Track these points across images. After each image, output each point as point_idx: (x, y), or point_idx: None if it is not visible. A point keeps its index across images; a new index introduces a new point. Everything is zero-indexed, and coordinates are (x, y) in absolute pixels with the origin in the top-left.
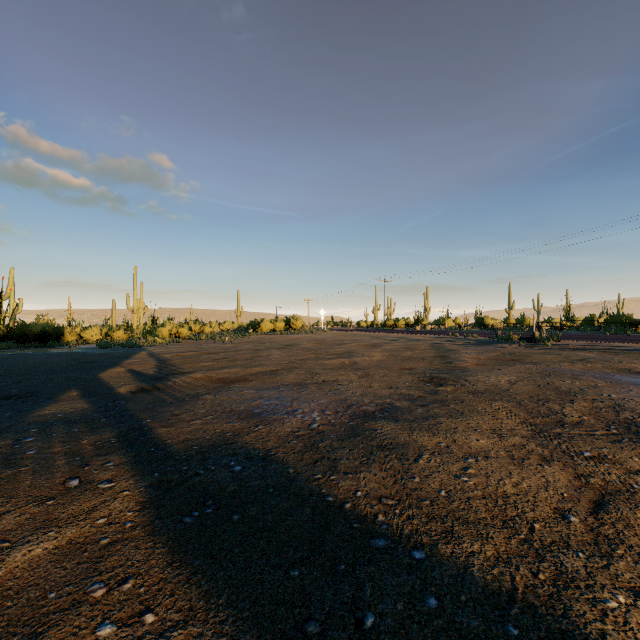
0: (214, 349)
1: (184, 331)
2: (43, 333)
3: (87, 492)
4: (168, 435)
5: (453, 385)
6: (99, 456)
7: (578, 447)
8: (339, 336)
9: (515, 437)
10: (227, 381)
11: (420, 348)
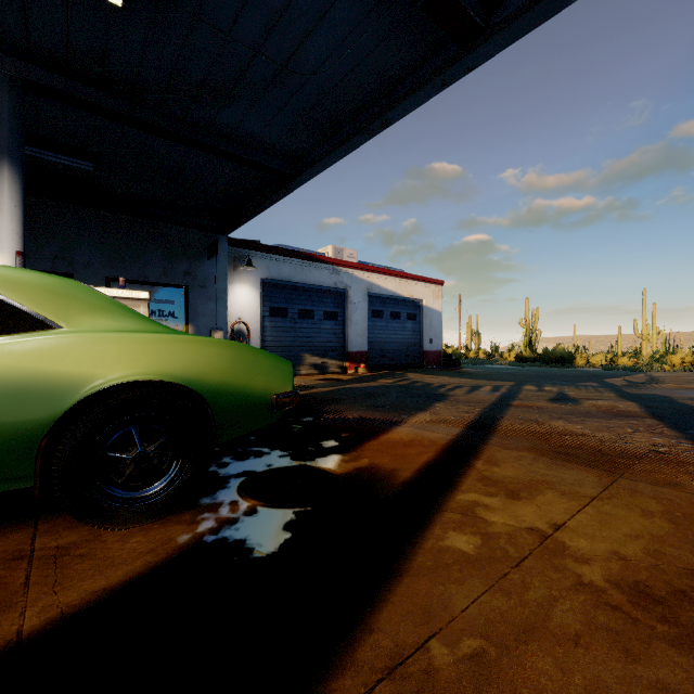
0: None
1: None
2: (560, 357)
3: (601, 393)
4: (631, 392)
5: None
6: (604, 391)
7: None
8: None
9: None
10: (693, 389)
11: None
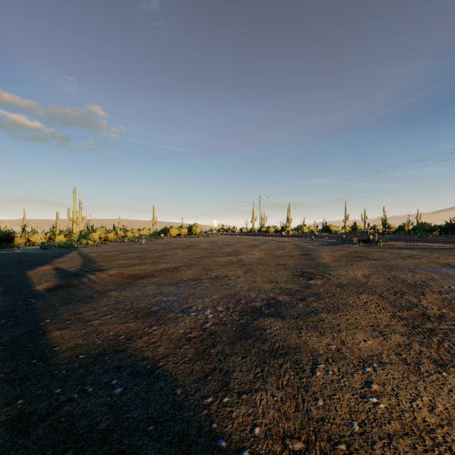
0: (132, 249)
1: (111, 235)
2: None
3: None
4: (59, 340)
5: (321, 279)
6: None
7: None
8: (227, 239)
9: (396, 334)
10: (135, 277)
11: (288, 248)
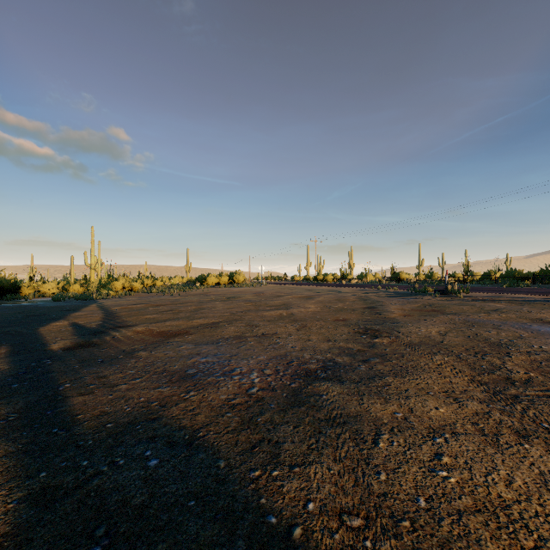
0: (162, 301)
1: (137, 285)
2: (0, 287)
3: None
4: (82, 407)
5: (388, 337)
6: None
7: (548, 415)
8: (276, 289)
9: (473, 402)
10: (167, 335)
11: (349, 300)
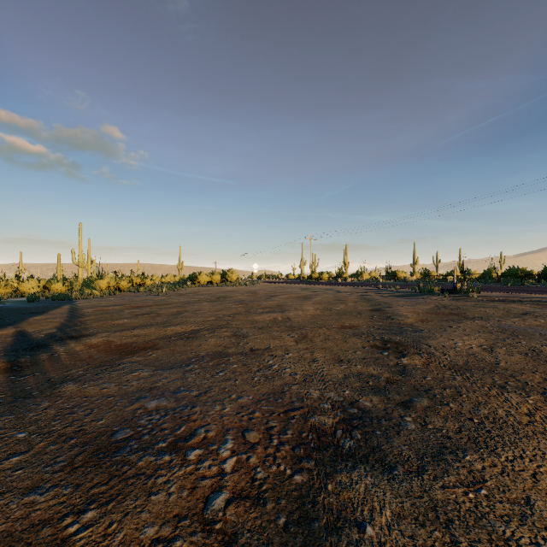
0: (144, 302)
1: (124, 283)
2: None
3: None
4: None
5: (418, 354)
6: None
7: None
8: (271, 288)
9: None
10: (127, 350)
11: (351, 300)
